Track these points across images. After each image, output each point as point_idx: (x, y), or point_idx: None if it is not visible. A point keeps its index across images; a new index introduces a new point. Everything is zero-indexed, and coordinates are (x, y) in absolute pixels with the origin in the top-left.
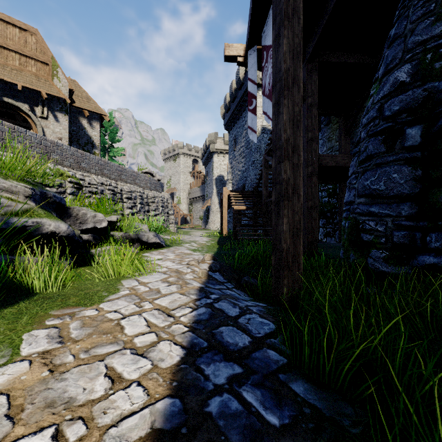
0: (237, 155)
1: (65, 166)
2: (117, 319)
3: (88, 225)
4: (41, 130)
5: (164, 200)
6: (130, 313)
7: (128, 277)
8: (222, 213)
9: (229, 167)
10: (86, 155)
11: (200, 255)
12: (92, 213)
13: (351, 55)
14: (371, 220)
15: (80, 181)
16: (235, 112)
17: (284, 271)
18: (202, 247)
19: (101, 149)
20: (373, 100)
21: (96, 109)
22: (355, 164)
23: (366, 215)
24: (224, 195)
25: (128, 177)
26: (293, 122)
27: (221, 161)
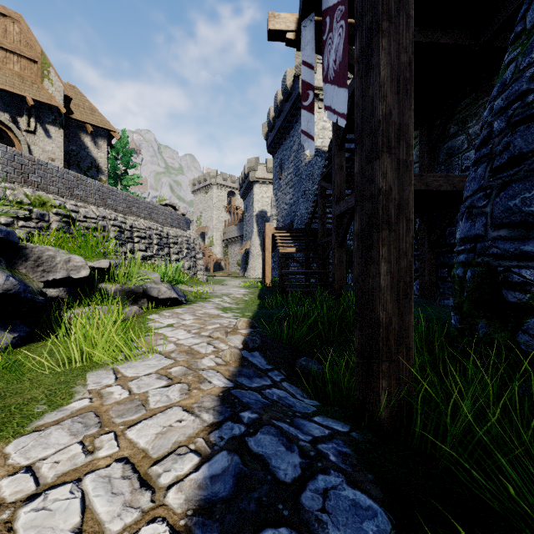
0: (283, 185)
1: (51, 192)
2: (14, 502)
3: (57, 274)
4: (27, 147)
5: (189, 240)
6: (57, 475)
7: (105, 363)
8: (264, 256)
9: (273, 200)
10: (82, 179)
11: (232, 317)
12: (64, 255)
13: (446, 33)
14: (525, 267)
15: (71, 214)
16: (281, 131)
17: (382, 363)
18: (237, 303)
19: (111, 176)
20: (518, 66)
21: (102, 123)
22: (483, 174)
23: (512, 257)
24: (266, 233)
25: (142, 210)
26: (397, 82)
27: (263, 193)
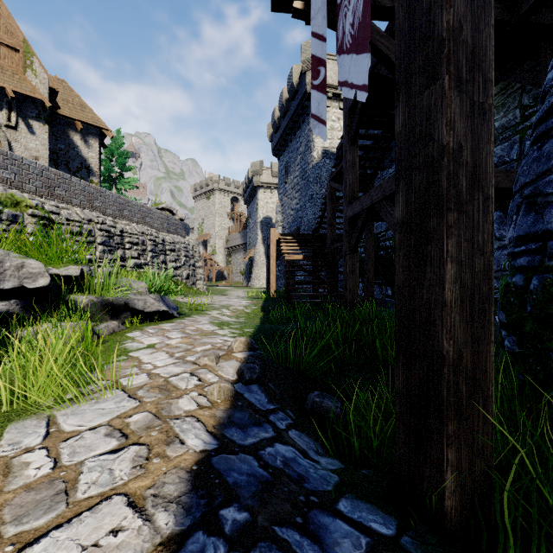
0: (289, 189)
1: (27, 191)
2: None
3: (6, 283)
4: (7, 144)
5: (188, 247)
6: None
7: (42, 407)
8: (268, 265)
9: (279, 205)
10: (64, 177)
11: (228, 335)
12: (15, 259)
13: None
14: None
15: (51, 216)
16: (287, 132)
17: (448, 422)
18: (238, 316)
19: (106, 180)
20: None
21: (93, 120)
22: None
23: None
24: (271, 239)
25: (134, 214)
26: None
27: (268, 199)
